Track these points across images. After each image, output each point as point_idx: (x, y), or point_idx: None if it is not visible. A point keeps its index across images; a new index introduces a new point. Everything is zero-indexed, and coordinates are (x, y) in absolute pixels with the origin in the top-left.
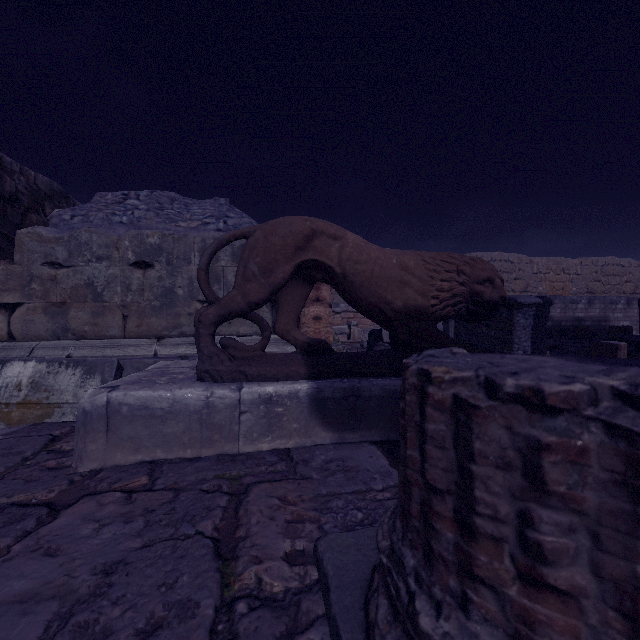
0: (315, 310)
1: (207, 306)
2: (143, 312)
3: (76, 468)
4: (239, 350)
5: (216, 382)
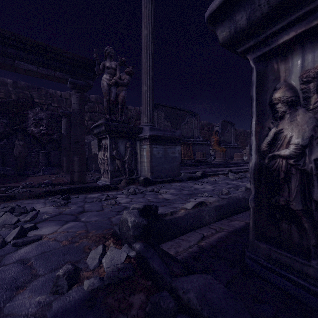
0: None
1: None
2: None
3: None
4: None
5: None
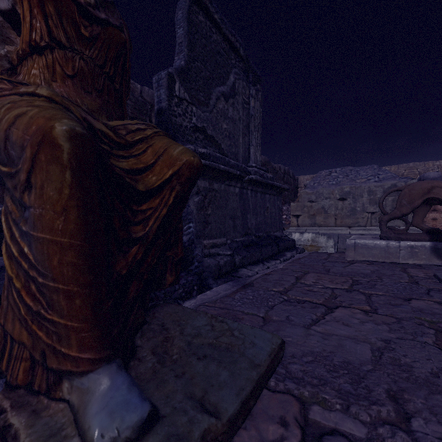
0: (432, 215)
1: (383, 215)
2: (342, 217)
3: (346, 259)
4: (396, 230)
5: (388, 240)
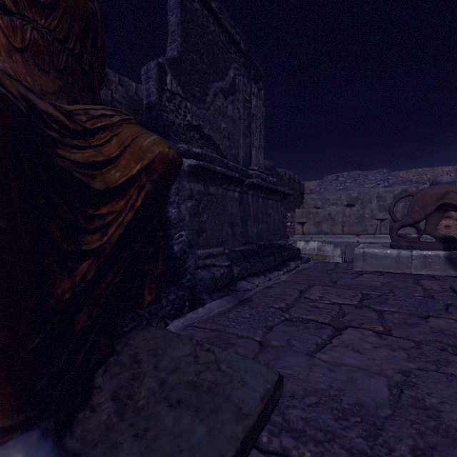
0: (446, 222)
1: (394, 222)
2: (350, 224)
3: (354, 269)
4: (407, 239)
5: (399, 249)
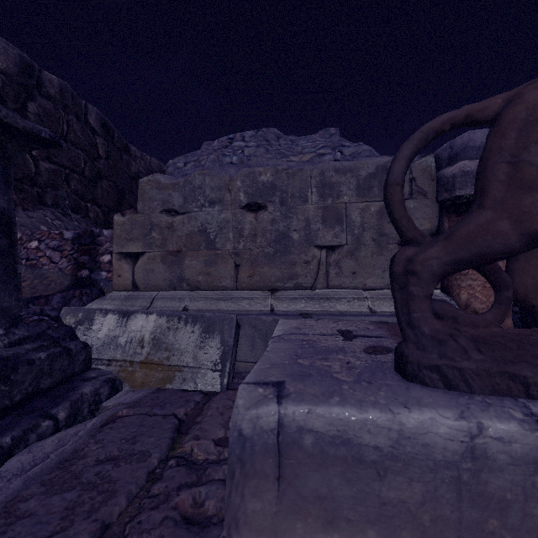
0: None
1: (415, 245)
2: (255, 260)
3: None
4: (460, 323)
5: (453, 390)
